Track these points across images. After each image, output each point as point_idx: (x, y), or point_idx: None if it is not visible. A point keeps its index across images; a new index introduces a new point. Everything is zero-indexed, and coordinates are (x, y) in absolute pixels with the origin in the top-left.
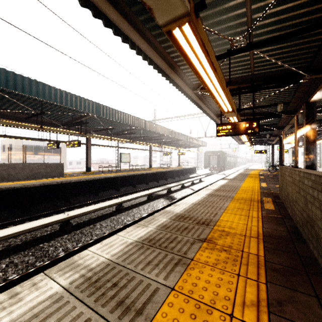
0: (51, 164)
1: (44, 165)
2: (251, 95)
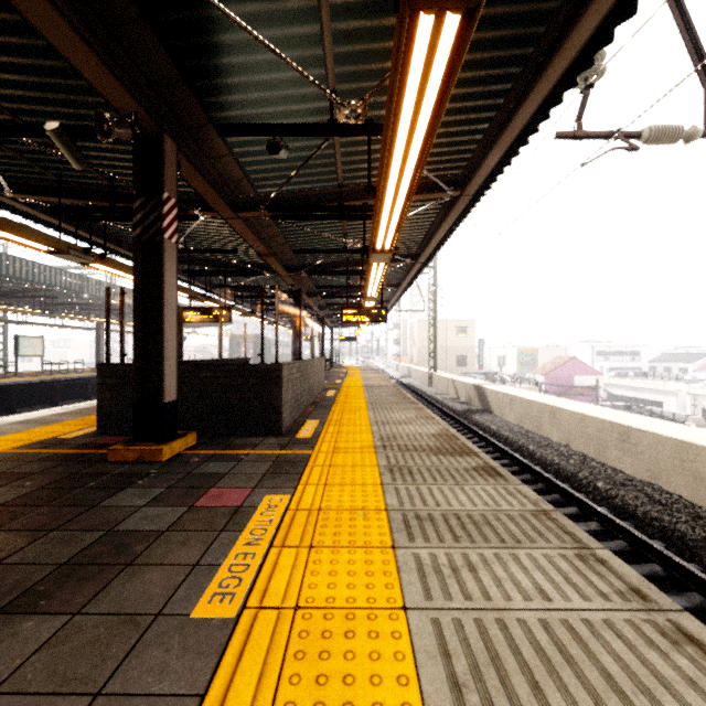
0: None
1: None
2: None
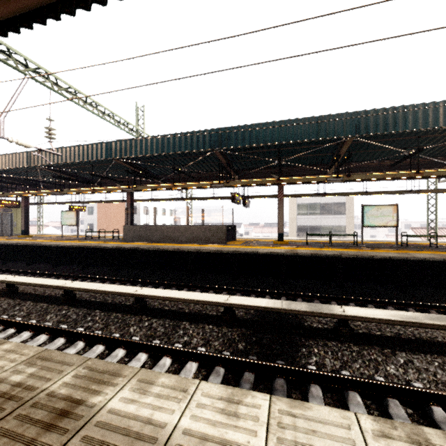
0: (210, 226)
1: (203, 228)
2: None
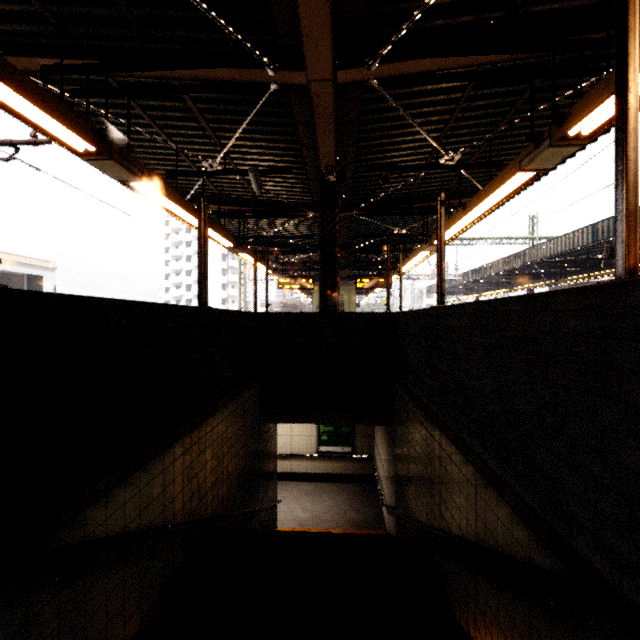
0: None
1: None
2: None
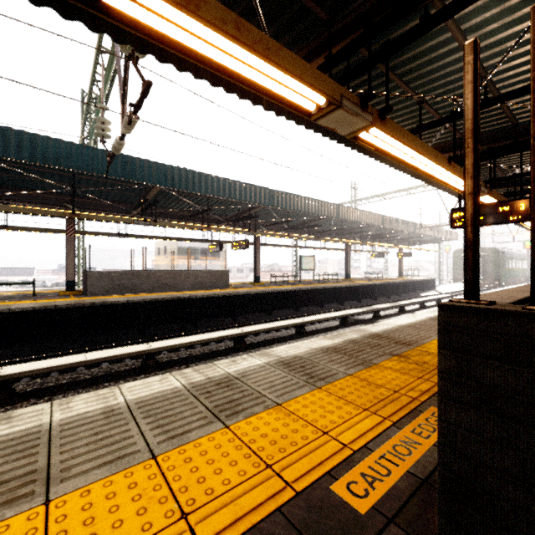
0: (215, 271)
1: (208, 272)
2: (528, 151)
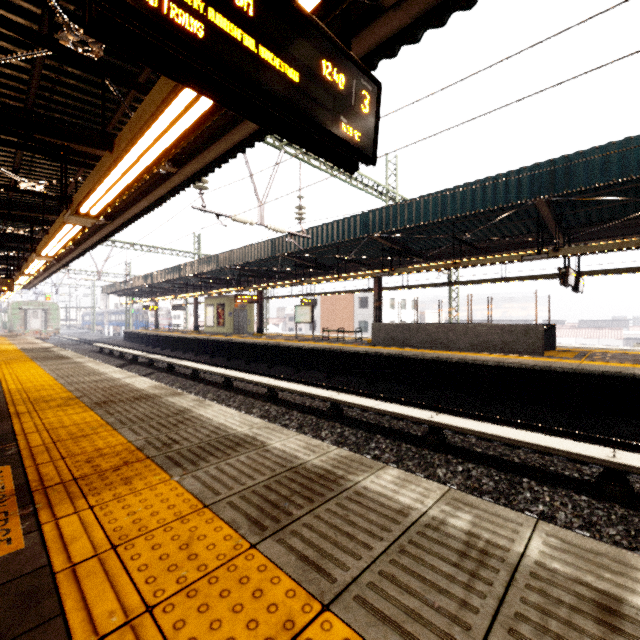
0: (511, 326)
1: (498, 327)
2: None
